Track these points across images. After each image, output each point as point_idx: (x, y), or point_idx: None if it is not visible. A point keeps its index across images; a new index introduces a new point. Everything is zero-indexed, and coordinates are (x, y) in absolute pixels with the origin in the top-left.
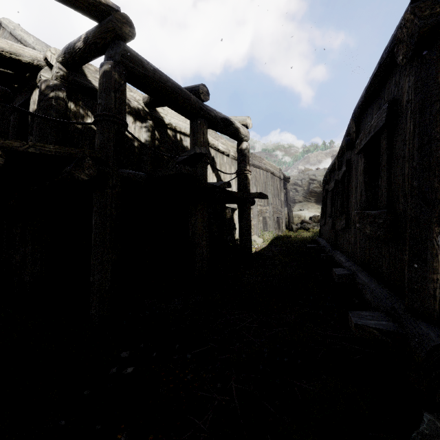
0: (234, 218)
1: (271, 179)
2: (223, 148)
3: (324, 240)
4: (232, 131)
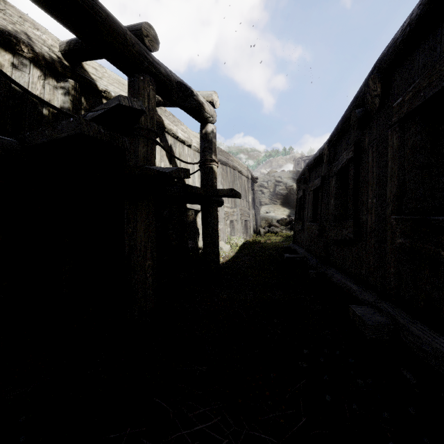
0: (197, 222)
1: (238, 178)
2: (183, 136)
3: (301, 247)
4: (194, 105)
